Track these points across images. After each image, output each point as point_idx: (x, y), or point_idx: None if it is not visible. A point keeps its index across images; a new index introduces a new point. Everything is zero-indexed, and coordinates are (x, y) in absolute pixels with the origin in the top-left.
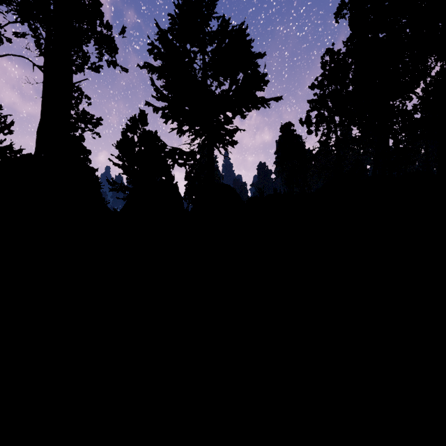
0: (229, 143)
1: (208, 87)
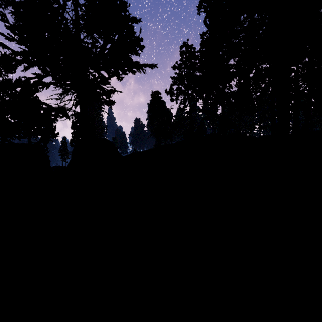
0: (106, 103)
1: (81, 41)
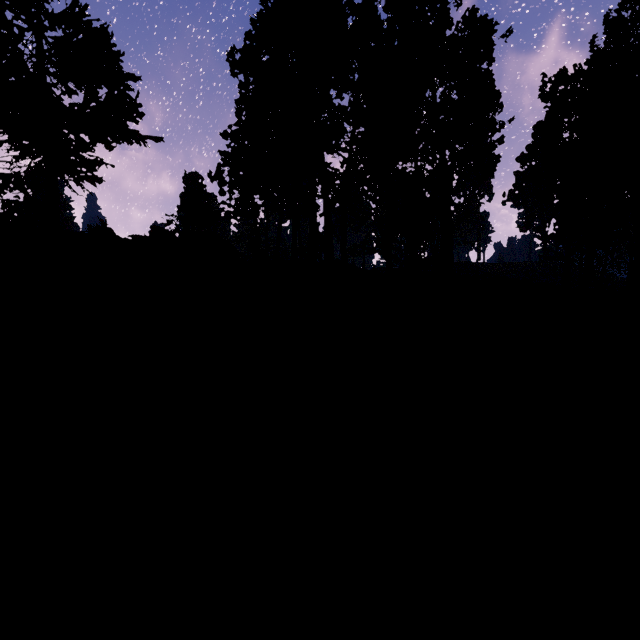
0: (88, 179)
1: (48, 88)
